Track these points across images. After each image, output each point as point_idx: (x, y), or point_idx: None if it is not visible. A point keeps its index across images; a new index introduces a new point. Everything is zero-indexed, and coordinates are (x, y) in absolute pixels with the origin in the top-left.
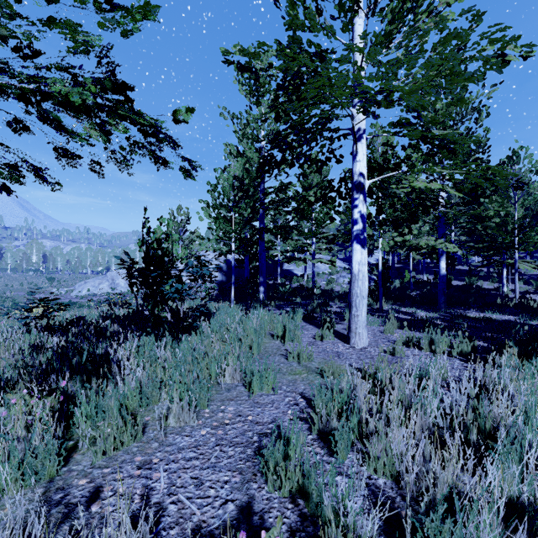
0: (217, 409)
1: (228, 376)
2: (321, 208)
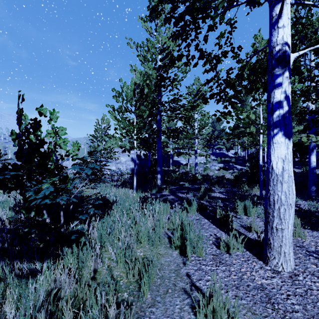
0: None
1: None
2: (202, 117)
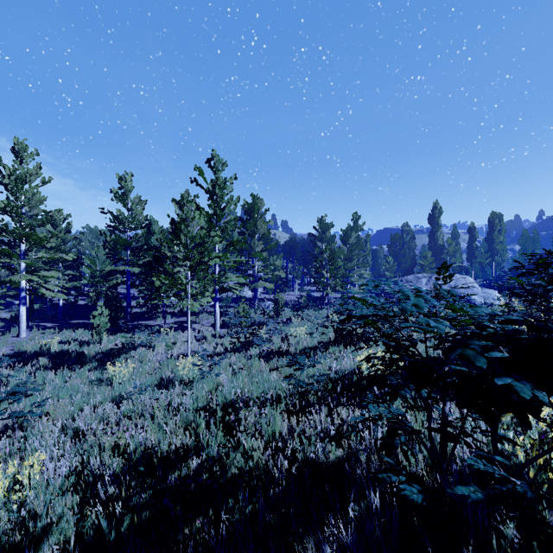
0: None
1: None
2: None
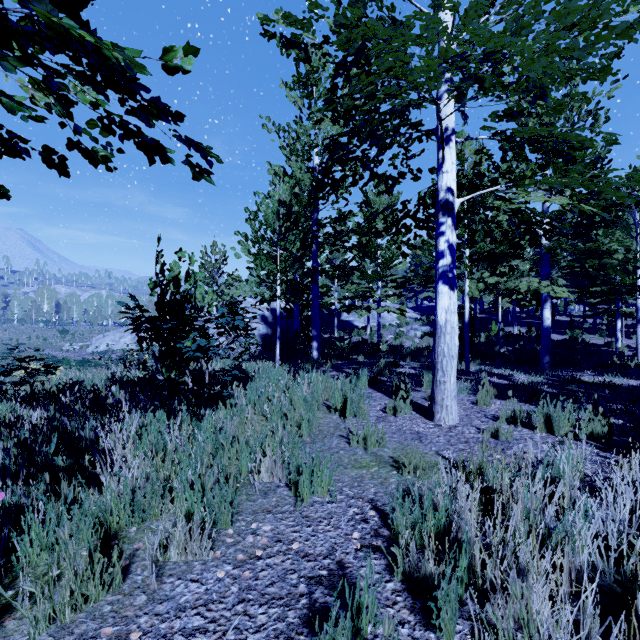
0: (245, 529)
1: (265, 471)
2: (389, 245)
